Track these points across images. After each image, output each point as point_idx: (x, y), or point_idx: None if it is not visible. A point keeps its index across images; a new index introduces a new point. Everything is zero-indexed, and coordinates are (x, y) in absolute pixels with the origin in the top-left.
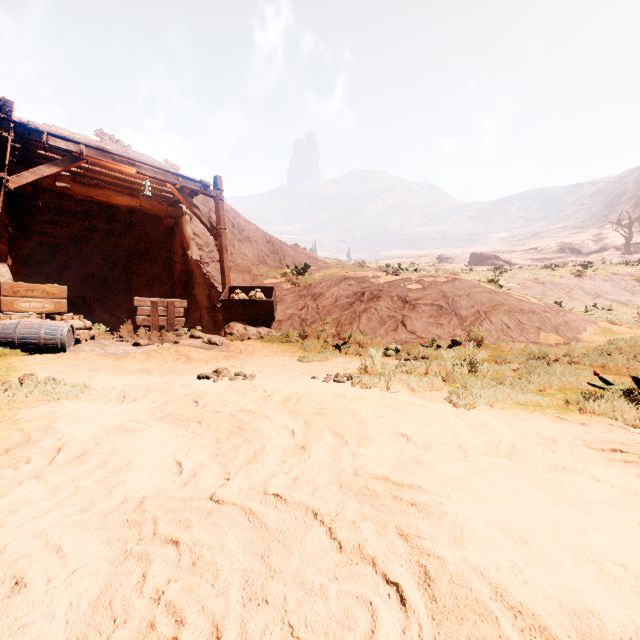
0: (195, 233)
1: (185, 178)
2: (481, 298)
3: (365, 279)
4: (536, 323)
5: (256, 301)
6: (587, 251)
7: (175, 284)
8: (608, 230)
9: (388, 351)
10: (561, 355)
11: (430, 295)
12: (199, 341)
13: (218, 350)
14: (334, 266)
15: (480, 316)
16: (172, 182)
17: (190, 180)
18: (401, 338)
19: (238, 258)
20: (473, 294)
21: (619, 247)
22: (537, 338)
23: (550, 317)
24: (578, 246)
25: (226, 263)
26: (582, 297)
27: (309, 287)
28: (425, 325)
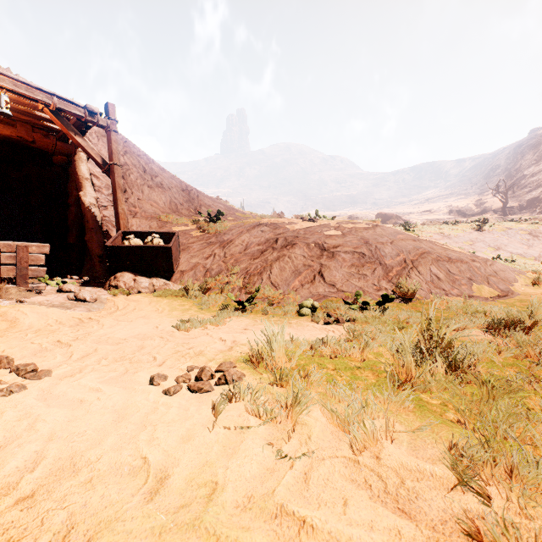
0: (93, 173)
1: (65, 100)
2: (406, 246)
3: (279, 225)
4: (466, 273)
5: (150, 248)
6: (471, 213)
7: (69, 230)
8: (486, 196)
9: (302, 309)
10: (539, 318)
11: (351, 242)
12: (63, 297)
13: (83, 309)
14: (252, 217)
15: (407, 265)
16: (43, 101)
17: (72, 104)
18: (318, 291)
19: (146, 204)
20: (397, 241)
21: (496, 210)
22: (470, 290)
23: (479, 267)
24: (463, 209)
25: (121, 205)
26: (484, 249)
27: (219, 234)
28: (346, 276)
